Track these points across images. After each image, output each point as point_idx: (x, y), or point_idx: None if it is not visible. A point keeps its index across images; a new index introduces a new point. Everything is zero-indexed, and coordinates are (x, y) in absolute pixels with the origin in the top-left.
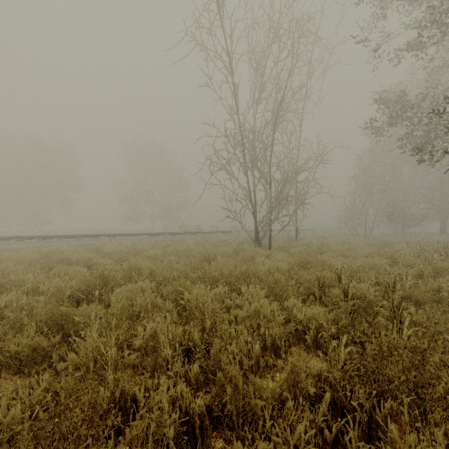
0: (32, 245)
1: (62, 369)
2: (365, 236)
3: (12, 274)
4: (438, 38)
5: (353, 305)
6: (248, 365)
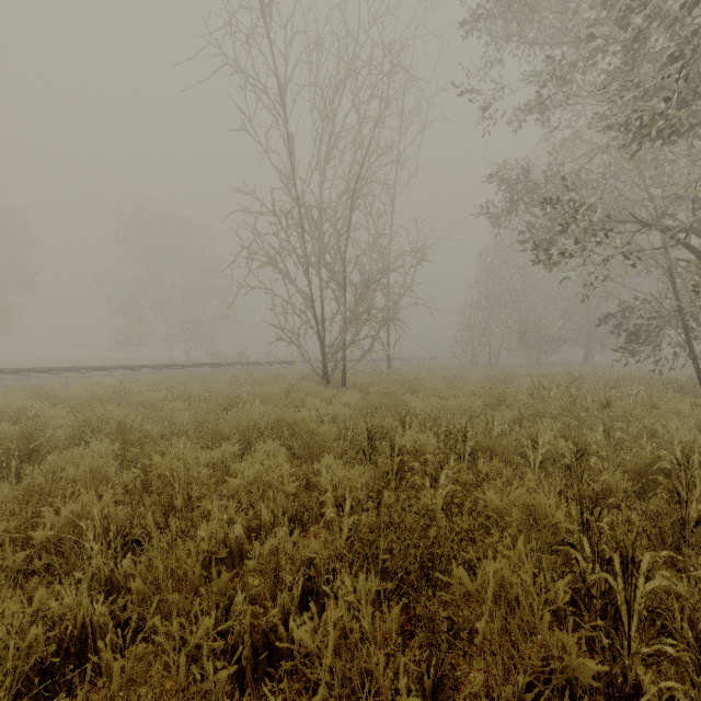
0: None
1: None
2: (487, 368)
3: None
4: (560, 98)
5: (403, 462)
6: (221, 555)
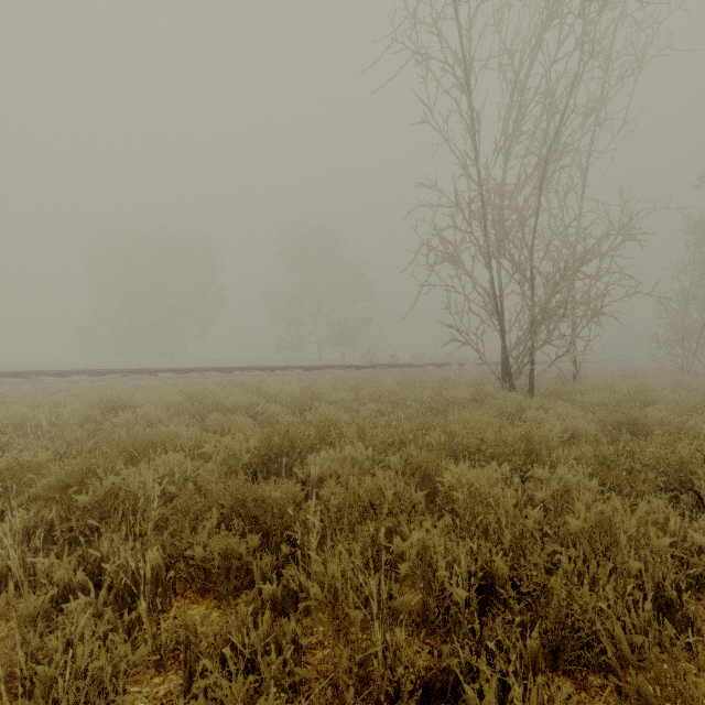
0: (169, 381)
1: (270, 595)
2: None
3: (155, 424)
4: None
5: None
6: (628, 640)
